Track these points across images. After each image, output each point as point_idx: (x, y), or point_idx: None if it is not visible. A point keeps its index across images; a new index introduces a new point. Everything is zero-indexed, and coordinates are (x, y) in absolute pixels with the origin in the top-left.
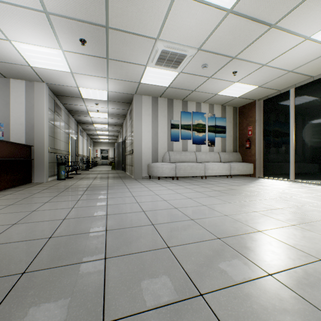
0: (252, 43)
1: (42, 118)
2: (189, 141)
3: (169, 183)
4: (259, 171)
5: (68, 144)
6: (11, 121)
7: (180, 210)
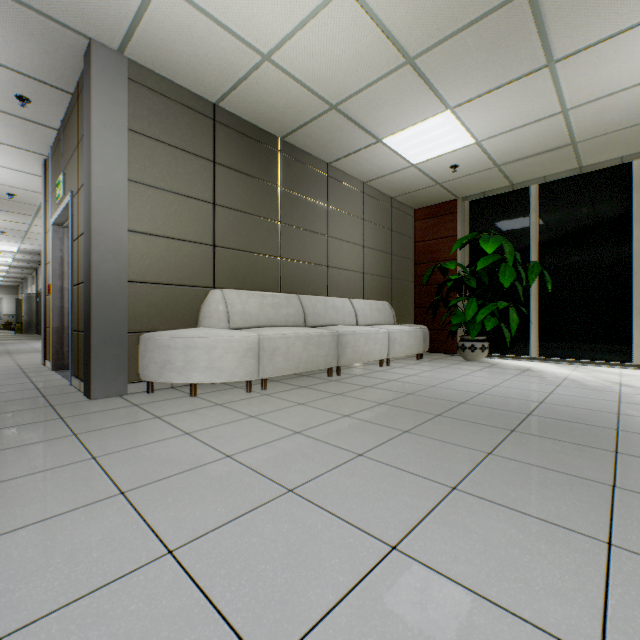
0: None
1: None
2: None
3: None
4: None
5: None
6: None
7: None
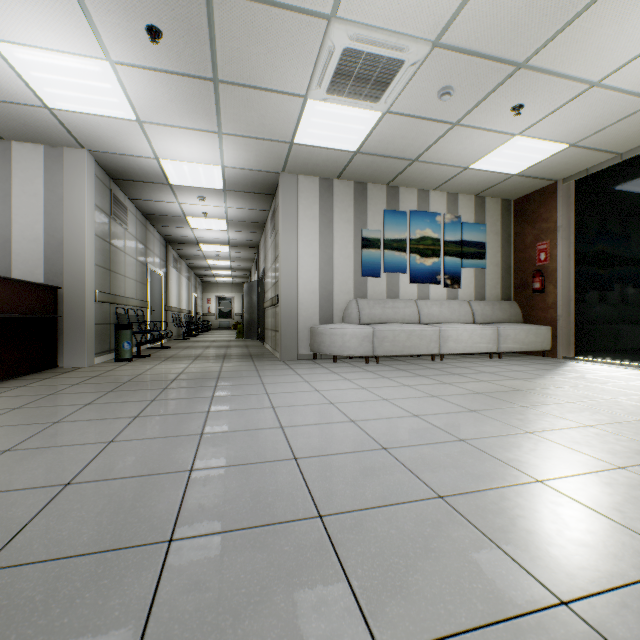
0: (573, 19)
1: (80, 226)
2: (402, 277)
3: (359, 372)
4: (566, 345)
5: (144, 285)
6: (15, 233)
7: (399, 459)
